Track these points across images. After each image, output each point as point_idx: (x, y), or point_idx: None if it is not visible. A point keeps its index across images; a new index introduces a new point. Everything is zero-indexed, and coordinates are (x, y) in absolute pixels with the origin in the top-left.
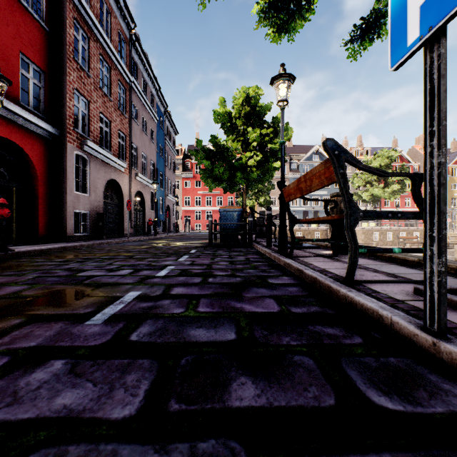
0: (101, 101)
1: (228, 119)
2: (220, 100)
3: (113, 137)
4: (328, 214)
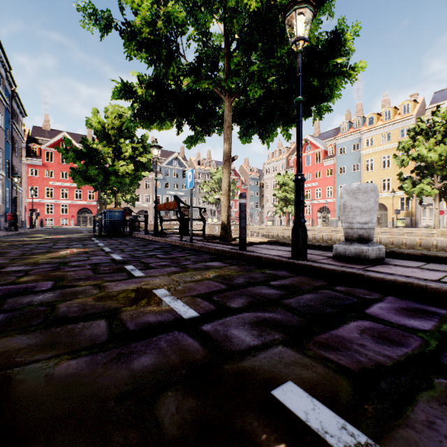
0: None
1: (101, 128)
2: (94, 110)
3: None
4: (178, 217)
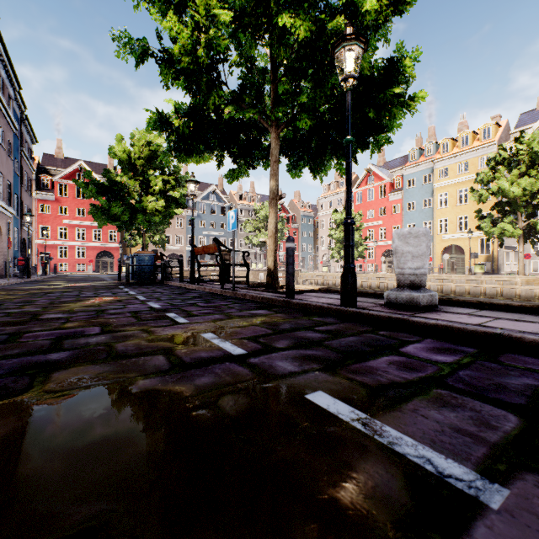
0: None
1: (127, 158)
2: (118, 136)
3: None
4: (218, 262)
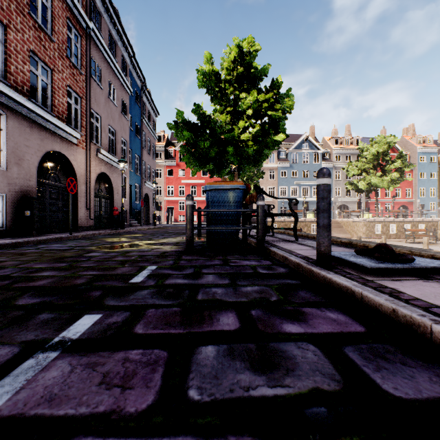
0: (32, 33)
1: (215, 81)
2: (205, 56)
3: (57, 93)
4: None
